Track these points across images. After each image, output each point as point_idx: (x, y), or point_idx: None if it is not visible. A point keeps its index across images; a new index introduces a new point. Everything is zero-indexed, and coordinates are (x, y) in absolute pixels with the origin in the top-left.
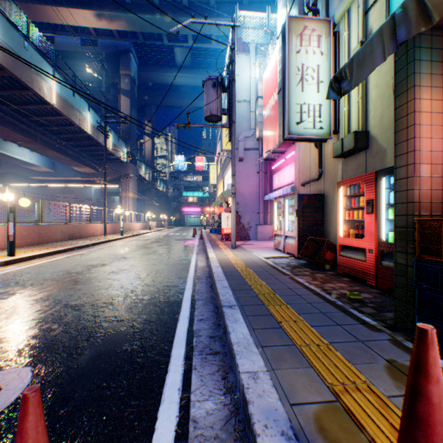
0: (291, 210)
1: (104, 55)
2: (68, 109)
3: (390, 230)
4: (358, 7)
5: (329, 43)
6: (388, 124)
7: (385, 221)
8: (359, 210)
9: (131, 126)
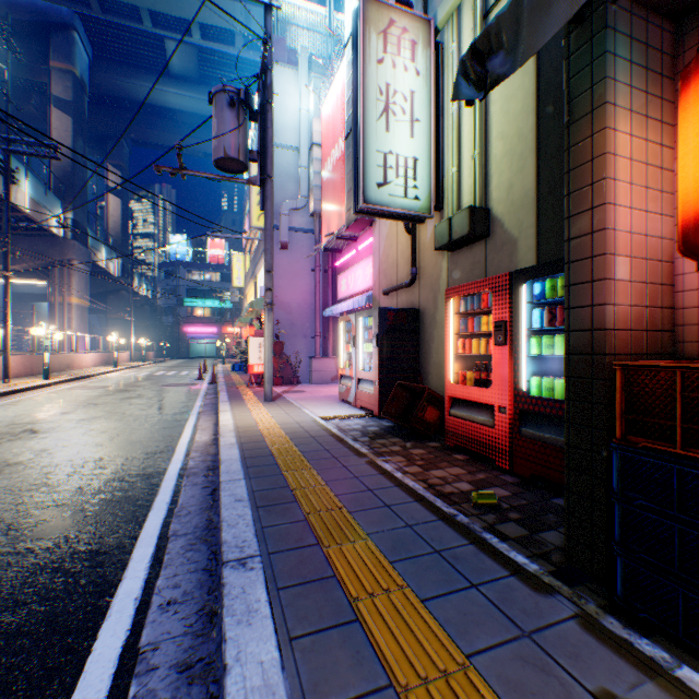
0: (368, 335)
1: (10, 20)
2: None
3: (533, 374)
4: (475, 5)
5: (429, 58)
6: (521, 198)
7: (525, 358)
8: (482, 337)
9: (75, 169)
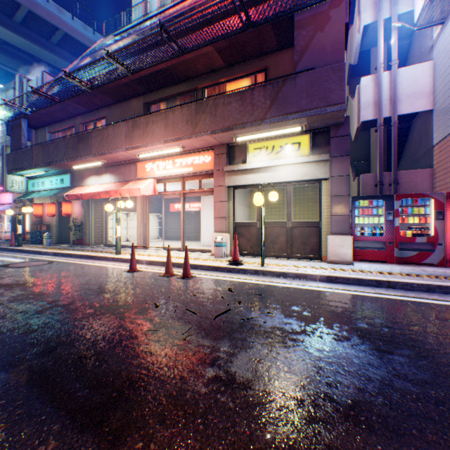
0: (10, 220)
1: None
2: None
3: None
4: None
5: None
6: None
7: None
8: None
9: None
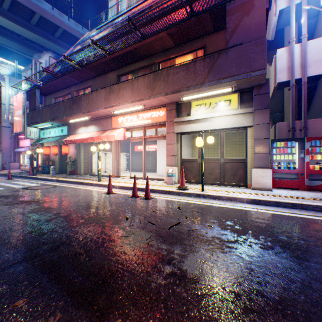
0: (29, 157)
1: None
2: None
3: None
4: None
5: None
6: None
7: None
8: None
9: None
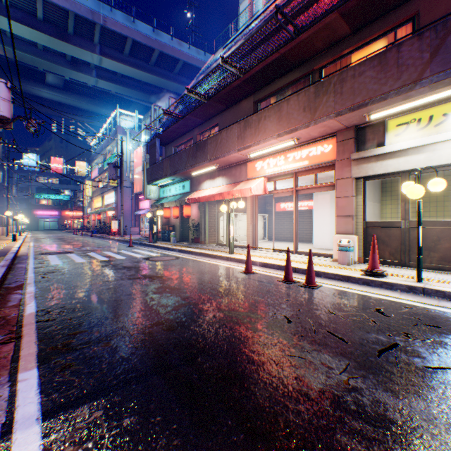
0: (148, 221)
1: None
2: None
3: None
4: None
5: None
6: None
7: None
8: None
9: None
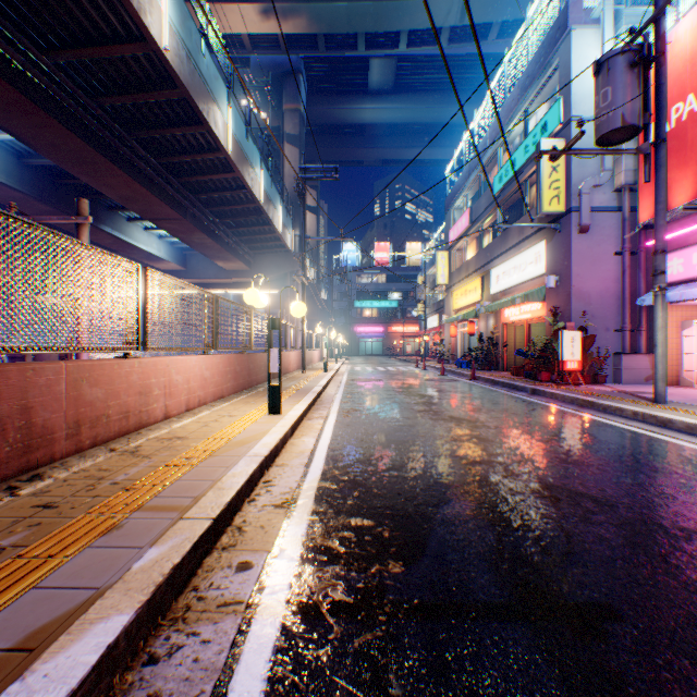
0: None
1: (269, 77)
2: (241, 161)
3: None
4: None
5: None
6: None
7: None
8: None
9: None
